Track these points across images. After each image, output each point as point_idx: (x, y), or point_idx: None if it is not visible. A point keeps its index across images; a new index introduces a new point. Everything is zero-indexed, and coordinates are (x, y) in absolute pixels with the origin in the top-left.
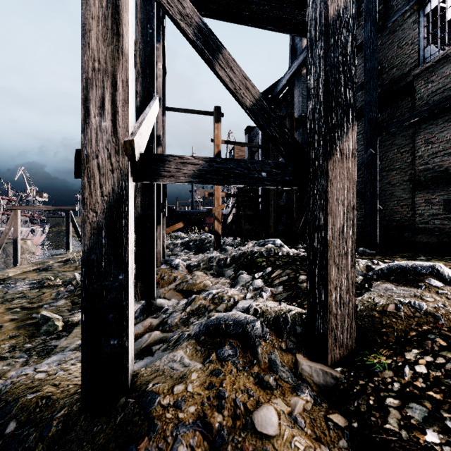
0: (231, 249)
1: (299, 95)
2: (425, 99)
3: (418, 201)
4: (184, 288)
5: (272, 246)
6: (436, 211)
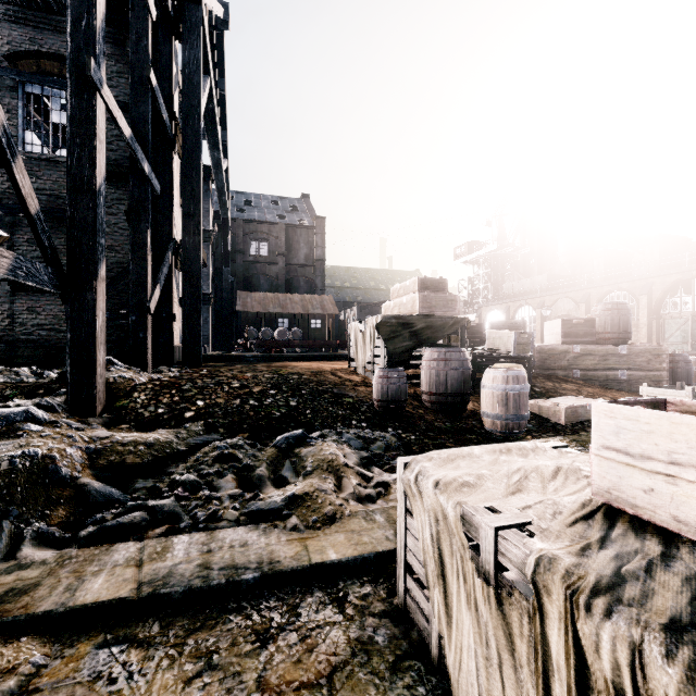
0: None
1: None
2: None
3: (20, 307)
4: None
5: None
6: (43, 321)
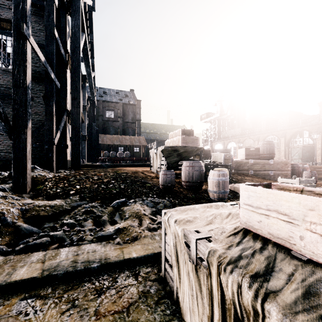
0: None
1: None
2: None
3: None
4: None
5: None
6: (2, 148)
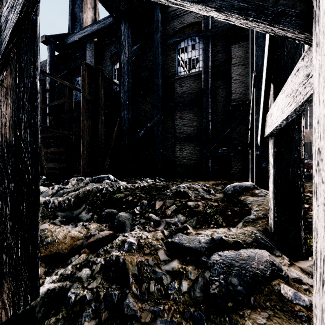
0: (48, 189)
1: (91, 56)
2: (180, 94)
3: (177, 149)
4: (42, 254)
5: (111, 182)
6: (185, 155)
